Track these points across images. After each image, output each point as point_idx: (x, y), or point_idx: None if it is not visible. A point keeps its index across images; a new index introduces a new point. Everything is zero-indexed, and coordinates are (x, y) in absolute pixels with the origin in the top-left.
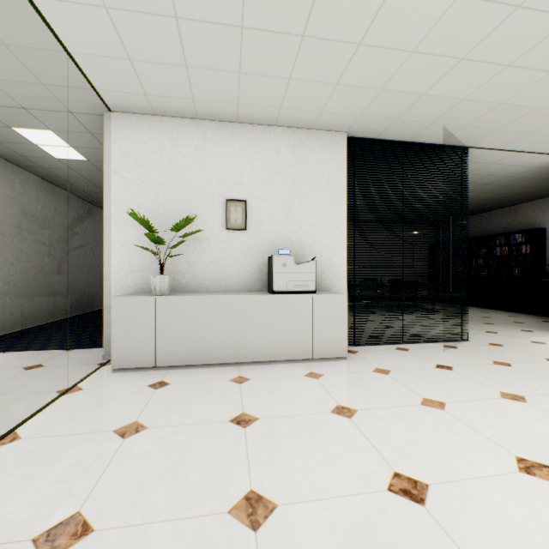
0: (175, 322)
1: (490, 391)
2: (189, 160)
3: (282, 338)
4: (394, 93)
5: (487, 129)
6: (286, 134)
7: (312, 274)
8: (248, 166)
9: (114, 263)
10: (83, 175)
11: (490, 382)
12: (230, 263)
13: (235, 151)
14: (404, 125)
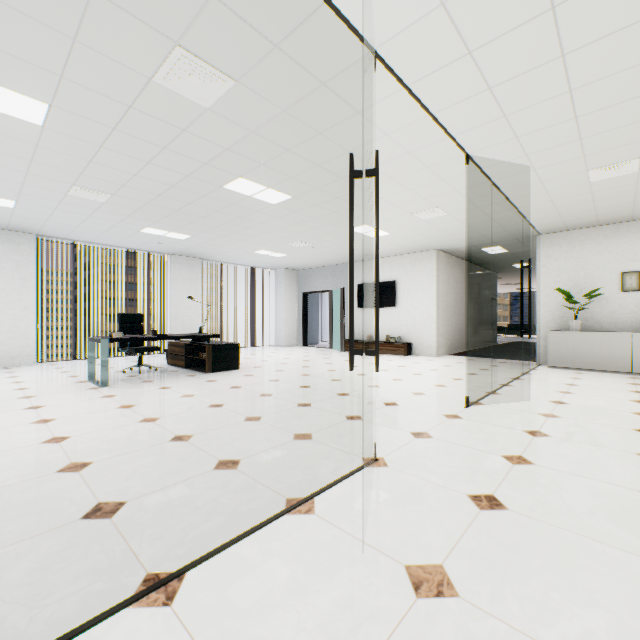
0: (585, 346)
1: None
2: (591, 252)
3: None
4: None
5: None
6: None
7: None
8: None
9: (541, 314)
10: (498, 258)
11: None
12: (624, 313)
13: (629, 240)
14: None
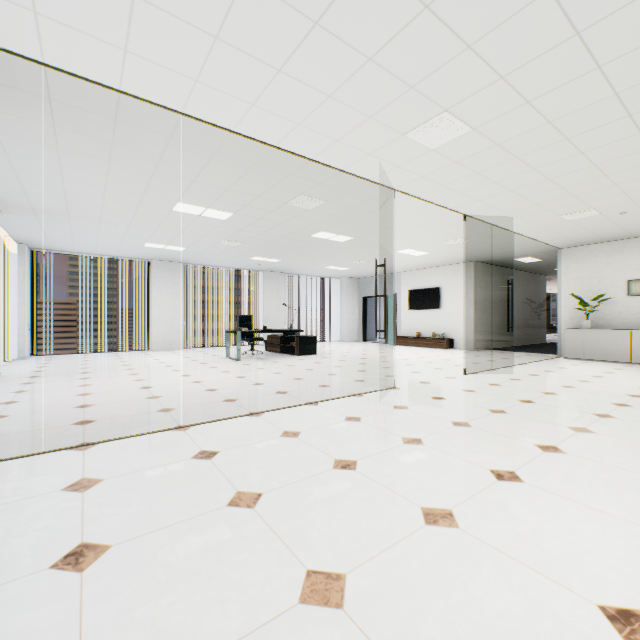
0: (593, 341)
1: None
2: (603, 263)
3: None
4: None
5: None
6: None
7: None
8: None
9: (561, 315)
10: (536, 265)
11: None
12: (630, 314)
13: (634, 253)
14: None
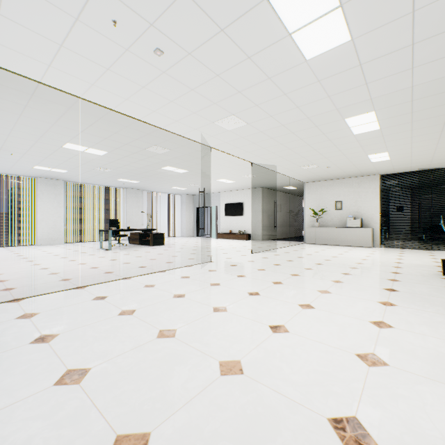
0: (319, 234)
1: (398, 253)
2: (324, 192)
3: (348, 240)
4: (381, 170)
5: (443, 165)
6: (355, 179)
7: (359, 222)
8: (342, 191)
9: (306, 220)
10: (295, 191)
11: (405, 252)
12: (336, 219)
13: (338, 187)
14: (400, 170)
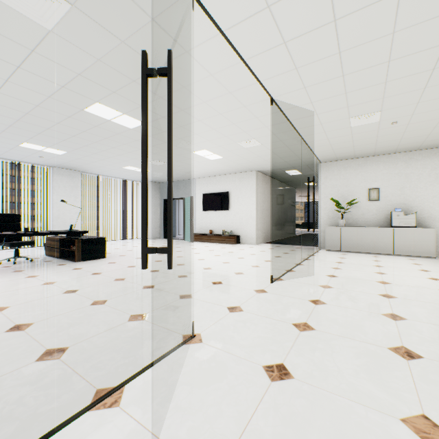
0: (347, 236)
1: None
2: (351, 175)
3: (396, 245)
4: None
5: None
6: (400, 155)
7: (413, 219)
8: (379, 173)
9: (322, 215)
10: (296, 178)
11: None
12: (370, 215)
13: (373, 168)
14: None
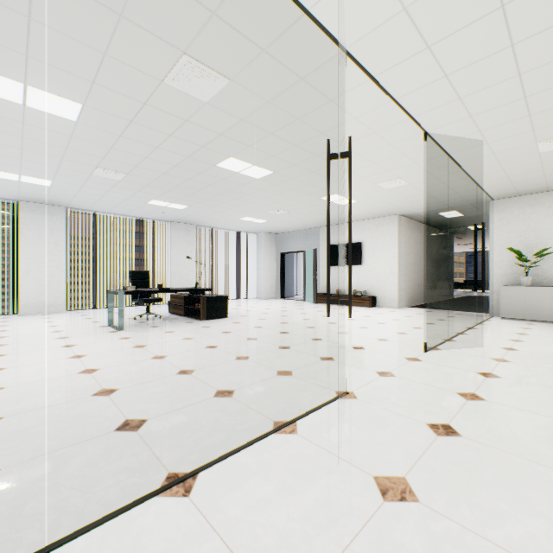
0: (535, 299)
1: None
2: (541, 215)
3: None
4: None
5: None
6: None
7: None
8: None
9: (494, 271)
10: (454, 221)
11: None
12: None
13: None
14: None
